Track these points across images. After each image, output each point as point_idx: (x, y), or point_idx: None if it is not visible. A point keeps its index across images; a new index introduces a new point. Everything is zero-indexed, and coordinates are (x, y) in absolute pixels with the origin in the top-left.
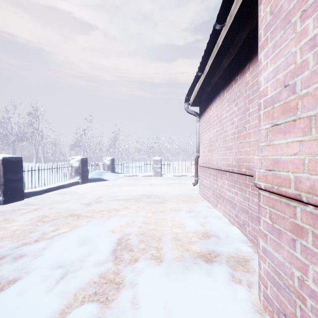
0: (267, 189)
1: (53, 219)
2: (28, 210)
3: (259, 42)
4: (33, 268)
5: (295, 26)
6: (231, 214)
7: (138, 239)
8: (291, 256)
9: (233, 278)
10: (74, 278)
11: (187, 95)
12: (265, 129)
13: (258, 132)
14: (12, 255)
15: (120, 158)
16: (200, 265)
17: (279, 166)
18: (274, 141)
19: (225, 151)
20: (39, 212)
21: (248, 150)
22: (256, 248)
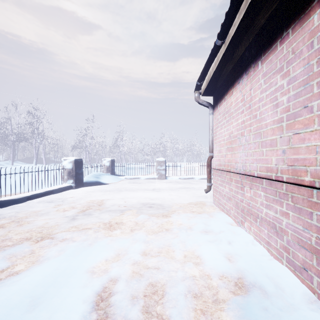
0: None
1: (15, 245)
2: None
3: None
4: None
5: None
6: (273, 244)
7: (129, 293)
8: None
9: None
10: None
11: (199, 80)
12: None
13: None
14: None
15: (124, 159)
16: None
17: None
18: None
19: (260, 148)
20: (3, 232)
21: (317, 145)
22: None
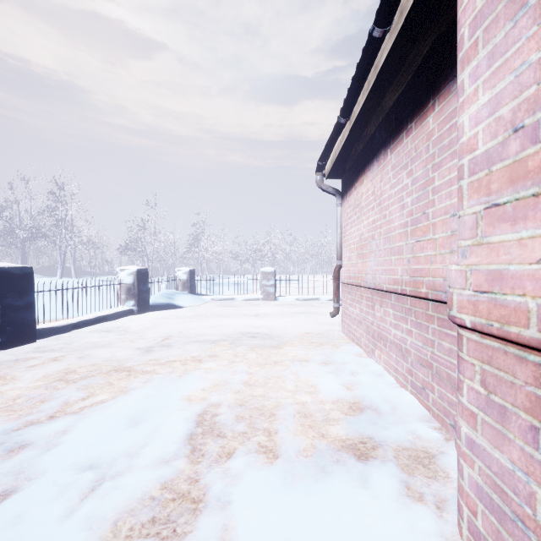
0: (478, 327)
1: (85, 378)
2: (42, 360)
3: (460, 51)
4: (41, 470)
5: (539, 11)
6: (400, 369)
7: (234, 414)
8: (530, 460)
9: (408, 492)
10: (115, 491)
11: (321, 159)
12: (471, 215)
13: (450, 223)
14: (5, 444)
15: (206, 270)
16: (347, 464)
17: (505, 284)
18: (491, 237)
19: (389, 256)
20: (60, 365)
21: (431, 255)
22: (447, 431)
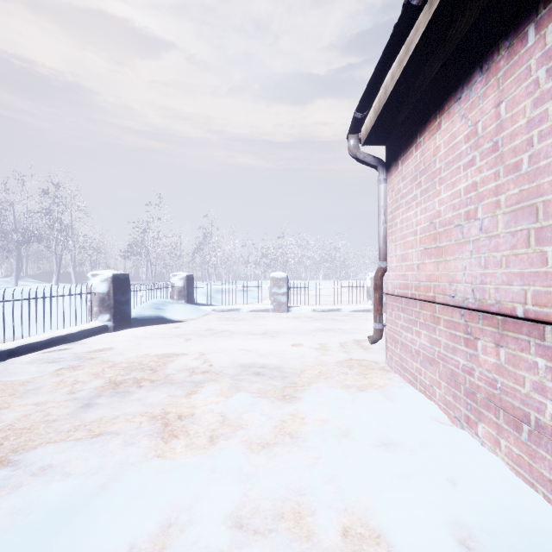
0: None
1: None
2: None
3: None
4: None
5: None
6: None
7: None
8: None
9: None
10: None
11: (360, 107)
12: None
13: None
14: None
15: (214, 275)
16: None
17: None
18: None
19: (533, 246)
20: None
21: None
22: None
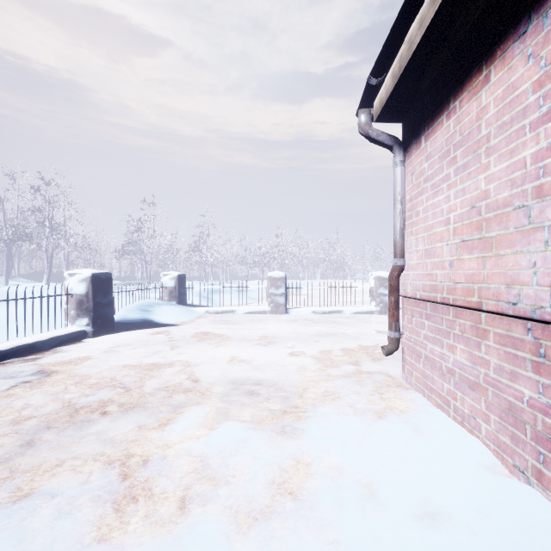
0: None
1: None
2: None
3: None
4: None
5: None
6: None
7: None
8: None
9: None
10: None
11: (376, 69)
12: None
13: None
14: None
15: (211, 275)
16: None
17: None
18: None
19: None
20: None
21: None
22: None
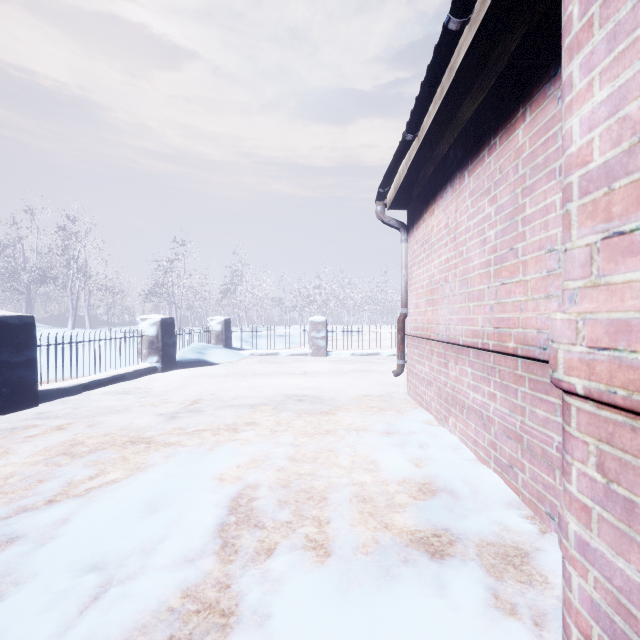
0: (594, 395)
1: (95, 451)
2: (44, 429)
3: (566, 36)
4: (32, 572)
5: None
6: (481, 442)
7: (276, 498)
8: None
9: (496, 602)
10: (124, 601)
11: (382, 186)
12: (583, 248)
13: (546, 260)
14: None
15: (245, 319)
16: (417, 564)
17: (635, 338)
18: (613, 276)
19: (467, 303)
20: (65, 435)
21: (521, 301)
22: (542, 521)
